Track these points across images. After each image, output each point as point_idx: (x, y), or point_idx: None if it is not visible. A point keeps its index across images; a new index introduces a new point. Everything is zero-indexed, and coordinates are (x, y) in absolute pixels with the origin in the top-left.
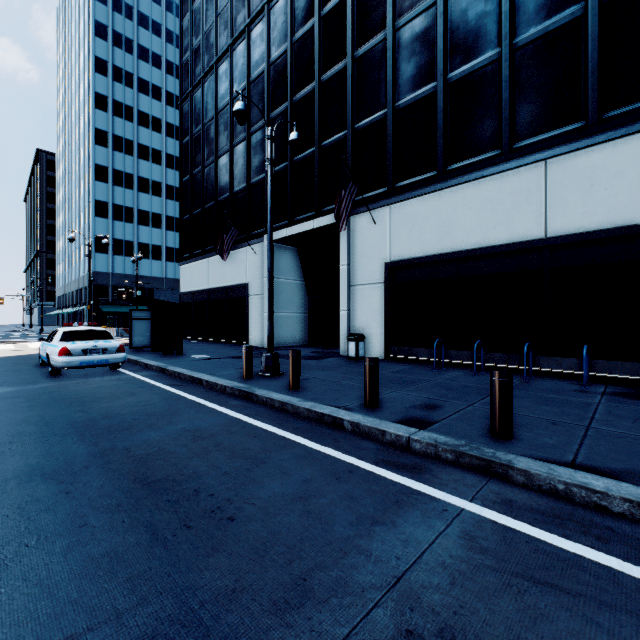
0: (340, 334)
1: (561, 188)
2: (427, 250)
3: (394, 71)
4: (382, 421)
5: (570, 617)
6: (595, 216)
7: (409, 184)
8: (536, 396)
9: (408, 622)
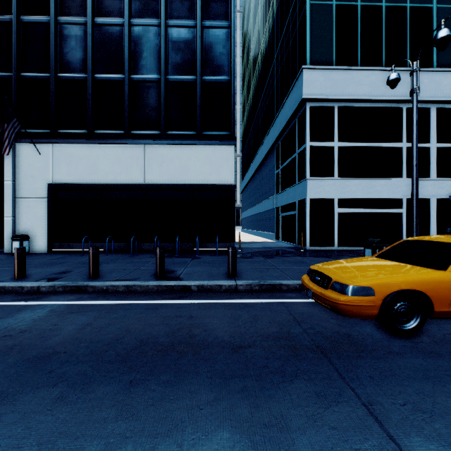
0: (5, 236)
1: (151, 160)
2: (81, 180)
3: (56, 51)
4: (24, 282)
5: (77, 316)
6: (164, 177)
7: (68, 133)
8: (129, 261)
9: (6, 334)
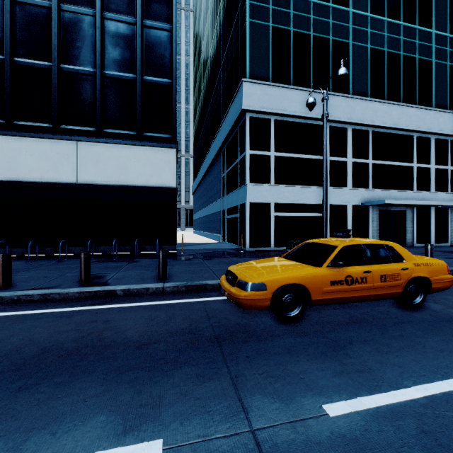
0: None
1: (85, 159)
2: None
3: None
4: None
5: None
6: (100, 177)
7: None
8: (55, 267)
9: None
